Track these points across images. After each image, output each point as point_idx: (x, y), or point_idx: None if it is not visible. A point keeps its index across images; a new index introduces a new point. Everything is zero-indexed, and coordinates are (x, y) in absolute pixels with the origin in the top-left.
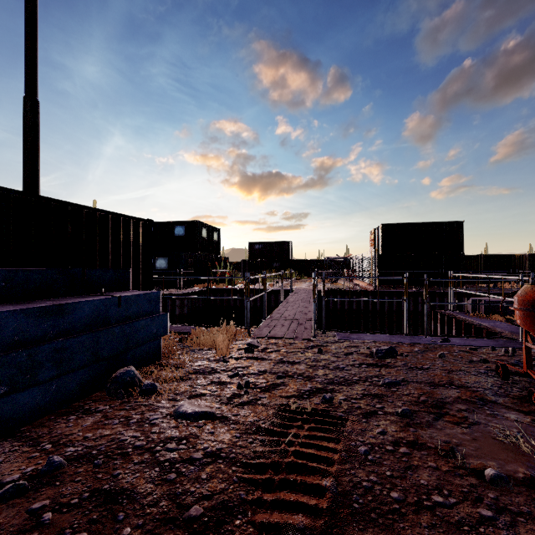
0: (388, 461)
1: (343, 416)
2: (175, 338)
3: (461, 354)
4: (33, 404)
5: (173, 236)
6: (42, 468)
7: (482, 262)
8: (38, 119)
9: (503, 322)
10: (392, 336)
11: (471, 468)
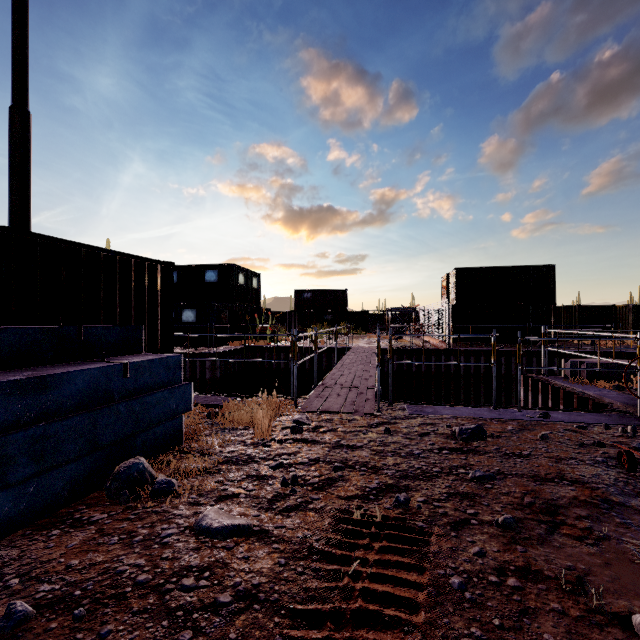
0: (493, 602)
1: (425, 528)
2: (202, 412)
3: (567, 434)
4: (1, 515)
5: (203, 282)
6: None
7: (577, 314)
8: (28, 134)
9: (612, 390)
10: (477, 409)
11: (611, 612)
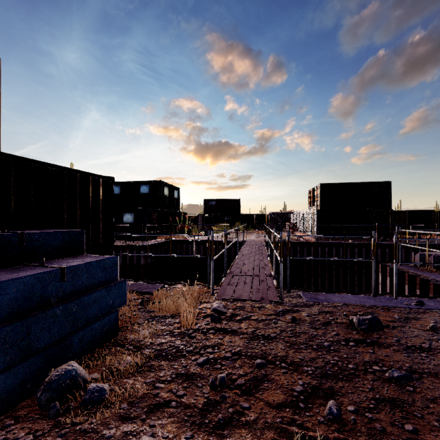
0: None
1: None
2: (136, 298)
3: None
4: None
5: (139, 194)
6: None
7: (407, 216)
8: None
9: None
10: (360, 297)
11: None
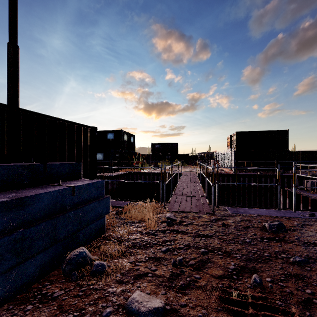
0: None
1: (284, 306)
2: (112, 210)
3: None
4: None
5: (106, 139)
6: None
7: (300, 155)
8: (17, 58)
9: None
10: (269, 210)
11: None
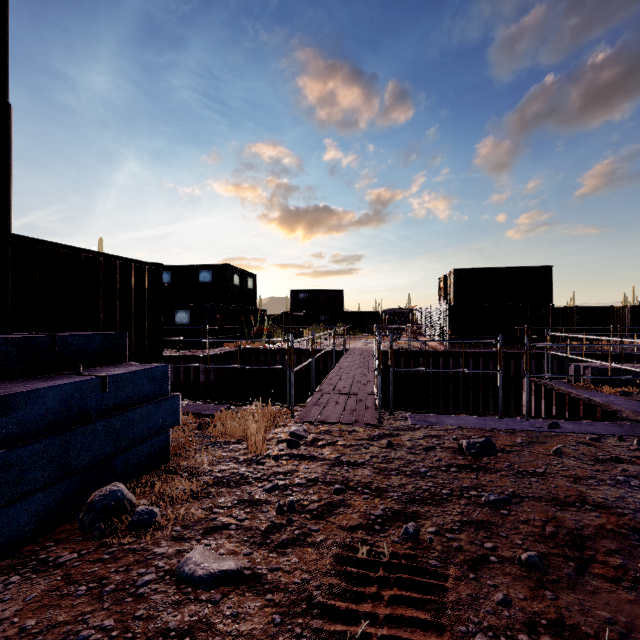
0: None
1: (439, 567)
2: (193, 422)
3: (581, 447)
4: None
5: (197, 283)
6: None
7: (575, 315)
8: (8, 127)
9: (618, 396)
10: (482, 419)
11: None
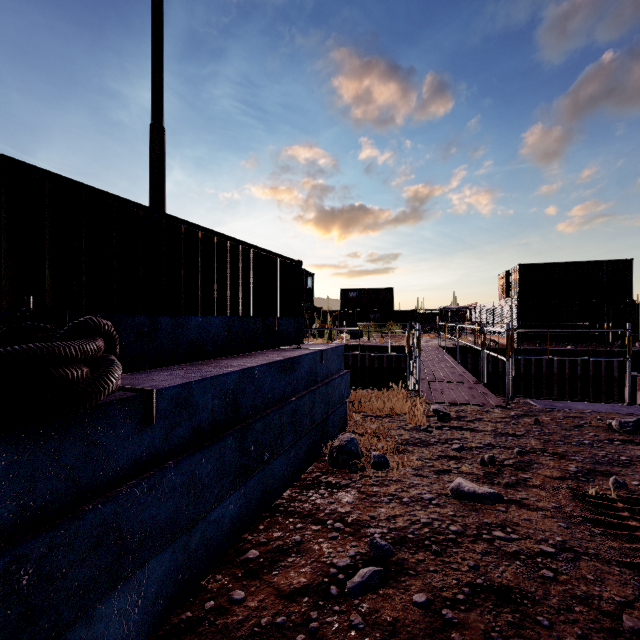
0: None
1: None
2: None
3: None
4: (281, 474)
5: None
6: (374, 552)
7: None
8: (164, 149)
9: None
10: (610, 405)
11: None
